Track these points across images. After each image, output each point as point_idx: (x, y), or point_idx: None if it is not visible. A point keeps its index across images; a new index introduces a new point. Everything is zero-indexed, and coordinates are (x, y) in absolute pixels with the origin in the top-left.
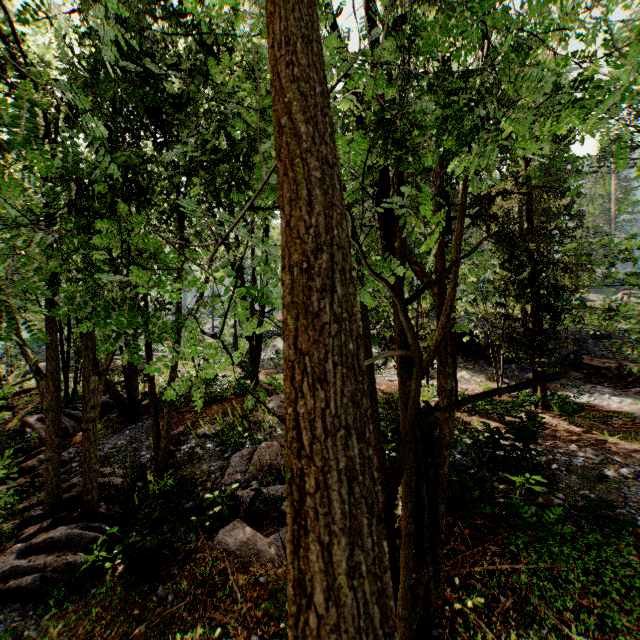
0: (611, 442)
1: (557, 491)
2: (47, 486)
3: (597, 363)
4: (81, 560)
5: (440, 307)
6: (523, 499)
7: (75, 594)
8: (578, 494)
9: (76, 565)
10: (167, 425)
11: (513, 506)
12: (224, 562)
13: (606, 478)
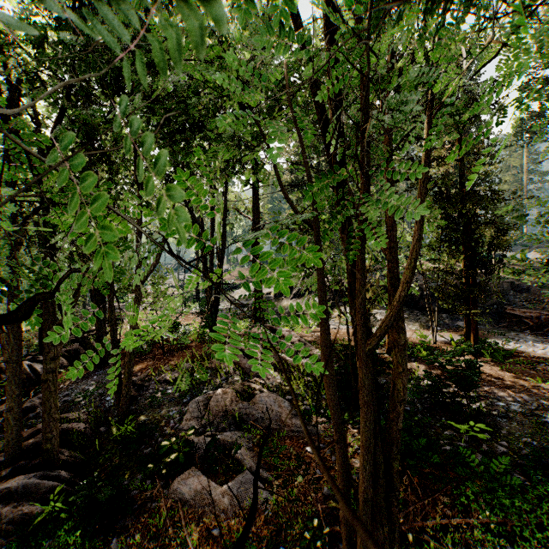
0: (544, 388)
1: (499, 438)
2: (8, 435)
3: (519, 313)
4: (38, 510)
5: (393, 261)
6: (468, 446)
7: (29, 547)
8: (520, 441)
9: (32, 516)
10: (128, 373)
11: (461, 456)
12: (178, 512)
13: (544, 424)
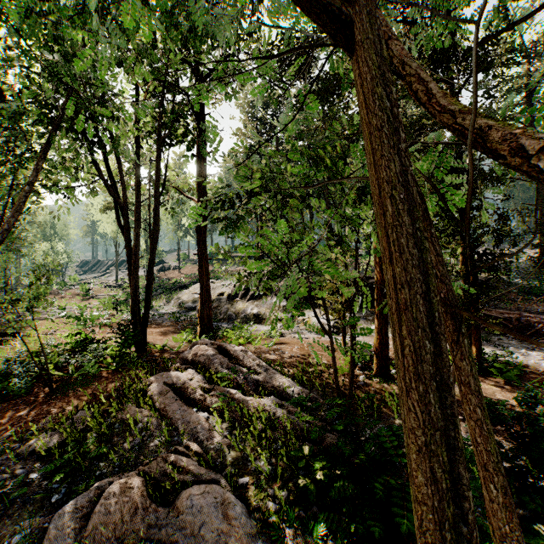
0: None
1: None
2: None
3: (496, 314)
4: None
5: None
6: None
7: None
8: None
9: None
10: None
11: None
12: None
13: None
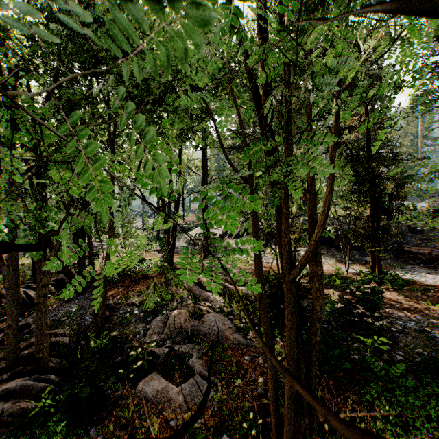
0: (433, 310)
1: (397, 349)
2: (8, 347)
3: (414, 250)
4: (32, 406)
5: (312, 209)
6: (372, 355)
7: (25, 435)
8: (414, 351)
9: (28, 410)
10: (103, 298)
11: (367, 363)
12: (143, 407)
13: (433, 338)
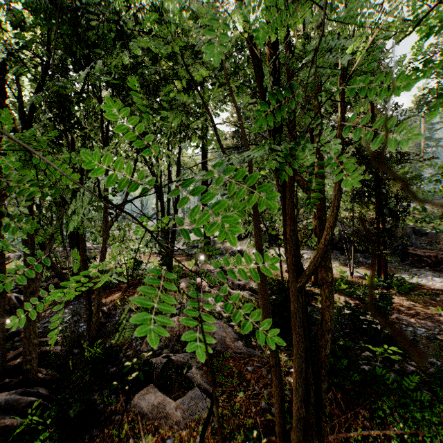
0: None
1: (409, 358)
2: None
3: (419, 252)
4: (18, 422)
5: (321, 210)
6: (382, 366)
7: None
8: (426, 361)
9: (13, 427)
10: (97, 304)
11: (378, 375)
12: (138, 423)
13: None
